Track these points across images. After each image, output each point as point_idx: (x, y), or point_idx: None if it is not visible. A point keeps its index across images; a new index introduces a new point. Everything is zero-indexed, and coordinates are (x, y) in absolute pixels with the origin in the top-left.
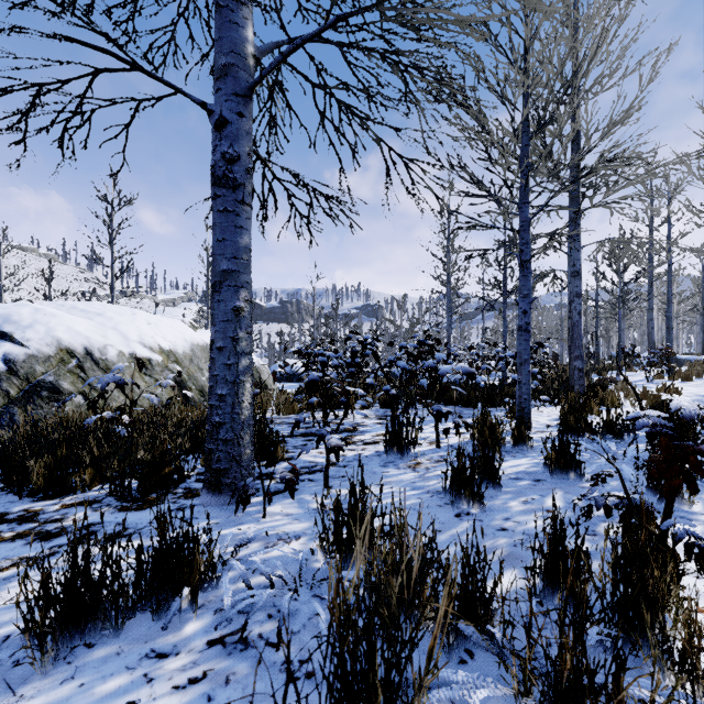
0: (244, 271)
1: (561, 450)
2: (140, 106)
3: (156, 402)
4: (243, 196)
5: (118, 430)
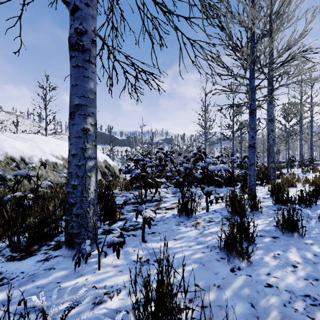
0: (90, 105)
1: (288, 218)
2: (24, 1)
3: (51, 186)
4: (89, 57)
5: (24, 203)
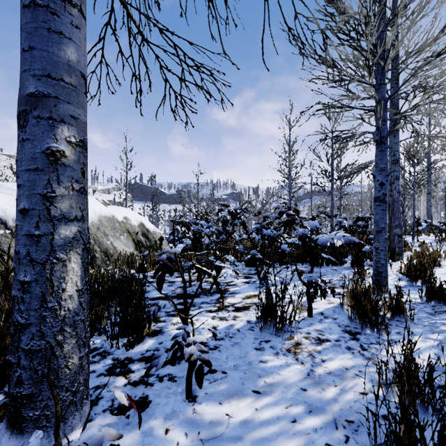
0: (67, 99)
1: None
2: None
3: None
4: None
5: None
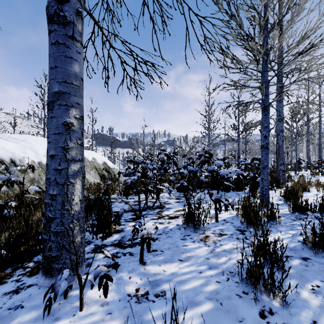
0: (74, 94)
1: (320, 234)
2: None
3: (38, 192)
4: (73, 32)
5: (4, 212)
